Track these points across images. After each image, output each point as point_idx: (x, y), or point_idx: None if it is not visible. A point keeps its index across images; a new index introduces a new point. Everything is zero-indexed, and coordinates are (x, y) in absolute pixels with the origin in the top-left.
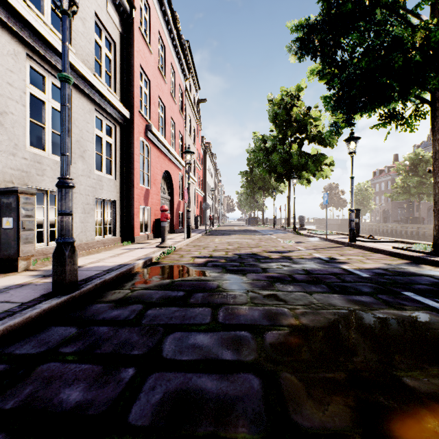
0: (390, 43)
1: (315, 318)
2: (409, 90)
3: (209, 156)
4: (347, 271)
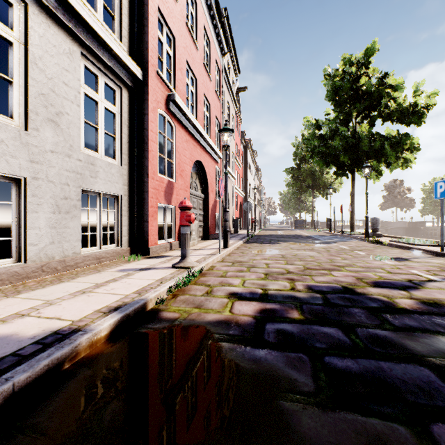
0: None
1: None
2: None
3: (250, 153)
4: None
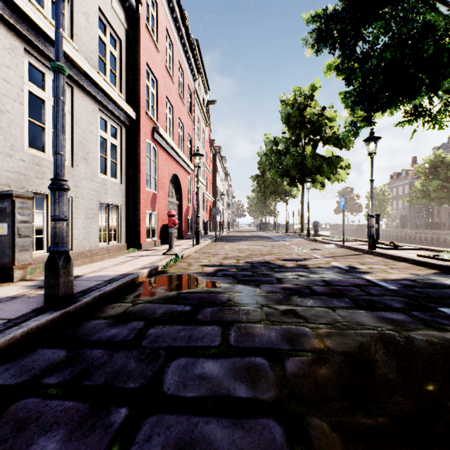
0: (419, 30)
1: (343, 341)
2: (440, 83)
3: (219, 160)
4: (371, 283)
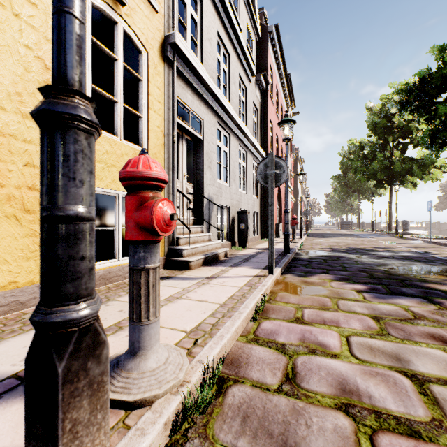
0: None
1: (404, 265)
2: None
3: (299, 163)
4: (433, 257)
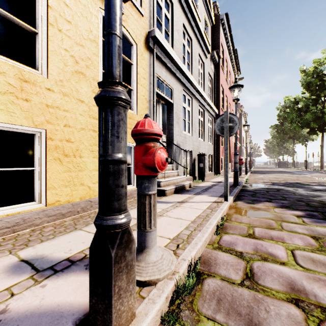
0: None
1: None
2: None
3: (243, 116)
4: None
